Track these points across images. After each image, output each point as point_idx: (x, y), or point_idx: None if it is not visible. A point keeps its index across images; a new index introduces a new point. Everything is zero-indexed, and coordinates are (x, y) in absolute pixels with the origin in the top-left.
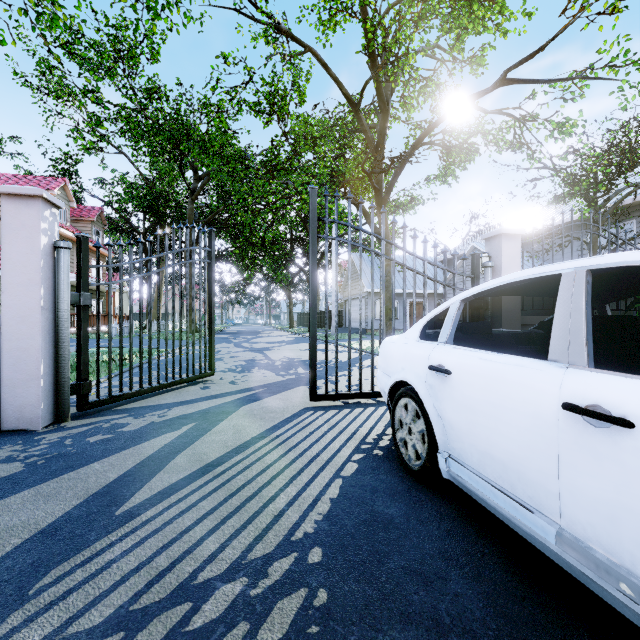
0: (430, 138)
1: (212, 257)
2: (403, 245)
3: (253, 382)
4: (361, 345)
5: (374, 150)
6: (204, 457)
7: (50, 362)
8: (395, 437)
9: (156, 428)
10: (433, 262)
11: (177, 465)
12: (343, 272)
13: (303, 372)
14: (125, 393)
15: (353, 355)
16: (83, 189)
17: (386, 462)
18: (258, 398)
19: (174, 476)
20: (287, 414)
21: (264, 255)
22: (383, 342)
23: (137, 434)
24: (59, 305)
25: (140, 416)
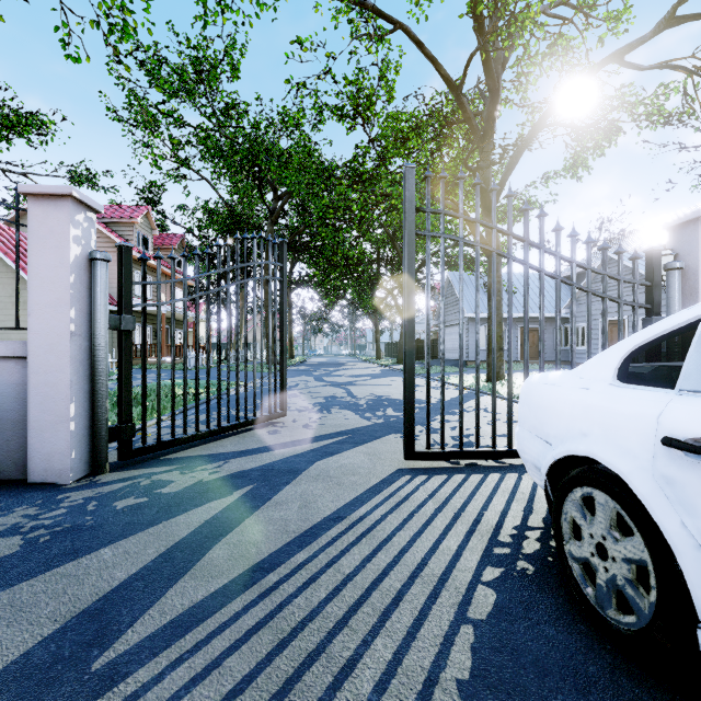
0: (554, 119)
1: (284, 274)
2: (540, 241)
3: (332, 426)
4: (478, 384)
5: (480, 141)
6: (252, 550)
7: (85, 400)
8: (563, 551)
9: (202, 491)
10: (586, 264)
11: (212, 563)
12: (437, 295)
13: (393, 414)
14: (177, 438)
15: (454, 393)
16: (166, 217)
17: (546, 592)
18: (336, 450)
19: (202, 587)
20: (374, 478)
21: (348, 278)
22: (527, 383)
23: (176, 499)
24: (95, 330)
25: (189, 470)
